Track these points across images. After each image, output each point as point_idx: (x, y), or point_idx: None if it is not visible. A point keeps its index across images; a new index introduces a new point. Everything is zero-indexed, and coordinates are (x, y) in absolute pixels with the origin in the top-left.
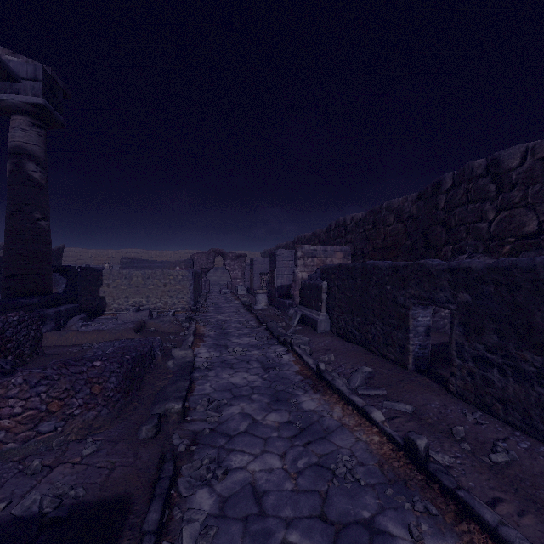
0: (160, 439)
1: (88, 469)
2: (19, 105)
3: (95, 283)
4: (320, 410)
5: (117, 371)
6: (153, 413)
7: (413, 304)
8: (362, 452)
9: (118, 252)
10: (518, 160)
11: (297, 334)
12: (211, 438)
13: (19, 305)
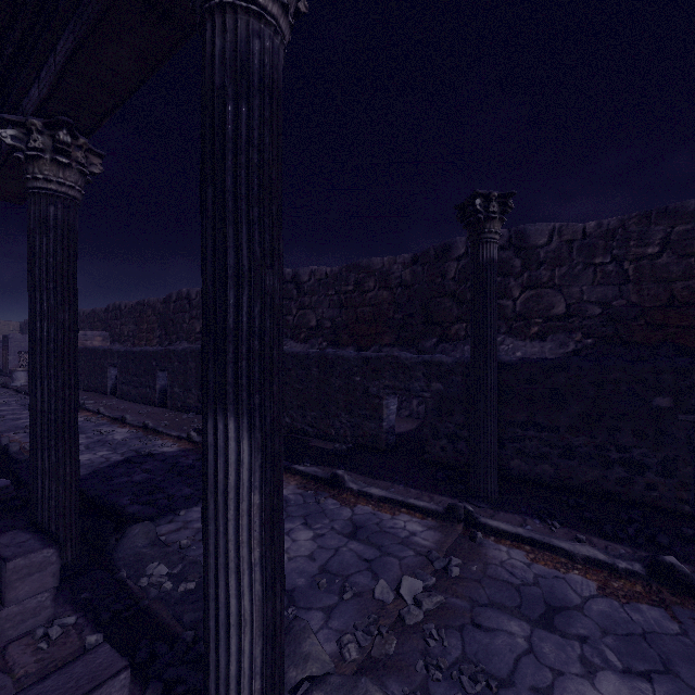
0: None
1: None
2: None
3: None
4: None
5: None
6: None
7: (109, 366)
8: None
9: None
10: (195, 295)
11: None
12: None
13: None
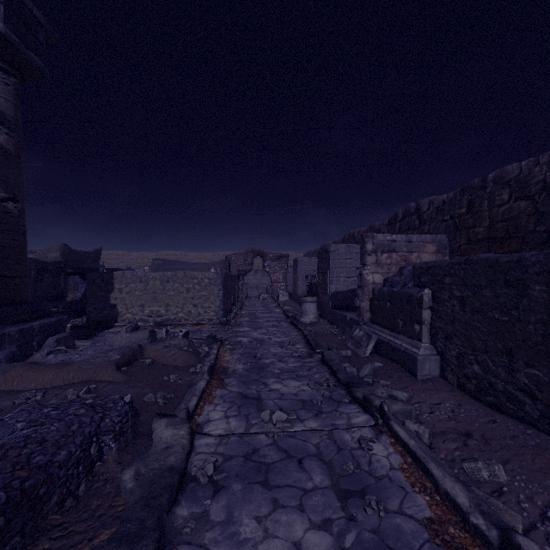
0: None
1: None
2: None
3: (105, 287)
4: None
5: None
6: None
7: None
8: None
9: (158, 255)
10: None
11: (379, 379)
12: None
13: None
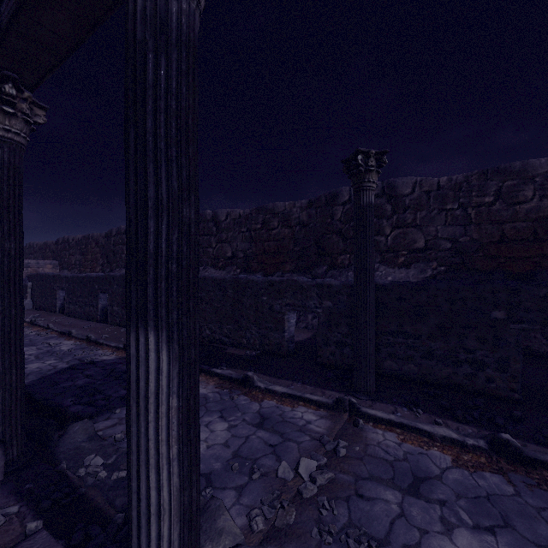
0: None
1: None
2: None
3: None
4: None
5: None
6: None
7: (58, 289)
8: None
9: None
10: None
11: None
12: None
13: None
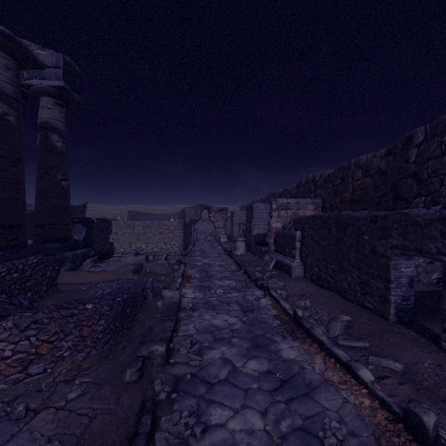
0: (143, 384)
1: (70, 416)
2: (46, 89)
3: (106, 231)
4: (300, 361)
5: (107, 314)
6: (139, 354)
7: (395, 254)
8: (352, 418)
9: (127, 207)
10: None
11: (272, 278)
12: (191, 384)
13: (43, 249)
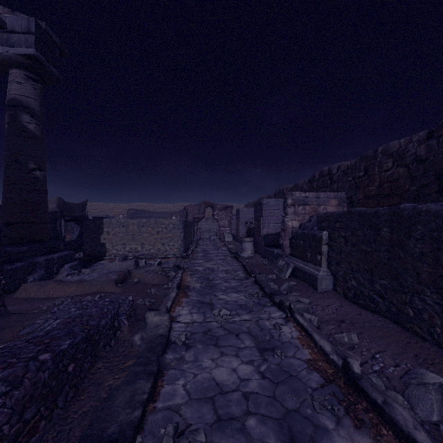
0: None
1: None
2: (14, 58)
3: (97, 231)
4: None
5: None
6: None
7: None
8: None
9: (130, 206)
10: None
11: (292, 292)
12: None
13: (3, 254)
